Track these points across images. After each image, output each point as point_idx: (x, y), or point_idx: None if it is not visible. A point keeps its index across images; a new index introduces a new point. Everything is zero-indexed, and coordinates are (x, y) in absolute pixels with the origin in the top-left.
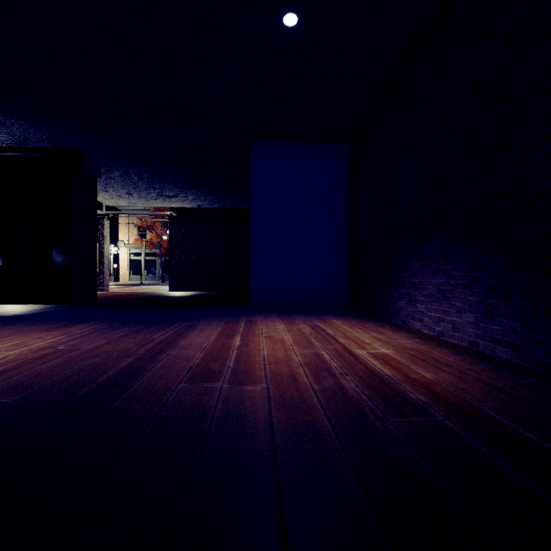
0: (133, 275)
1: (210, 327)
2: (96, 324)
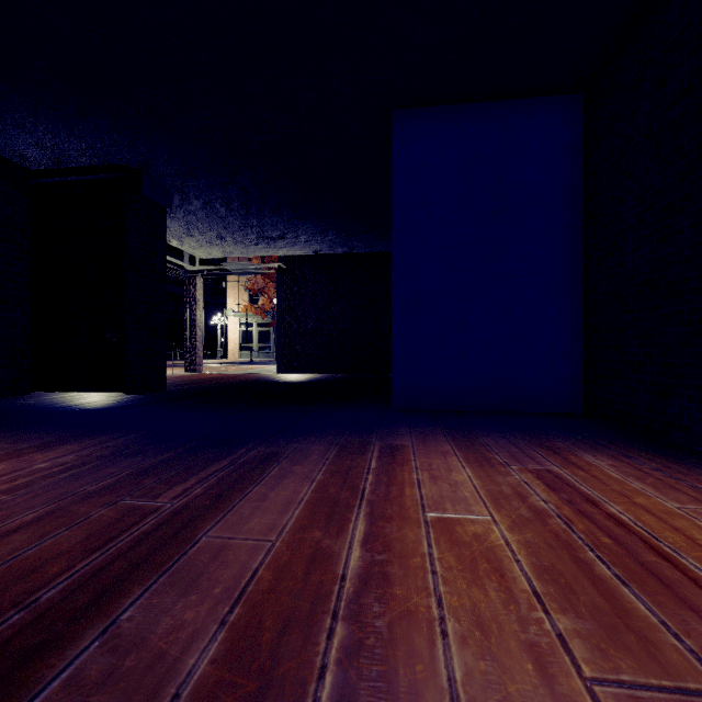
0: (243, 351)
1: (301, 467)
2: (103, 442)
